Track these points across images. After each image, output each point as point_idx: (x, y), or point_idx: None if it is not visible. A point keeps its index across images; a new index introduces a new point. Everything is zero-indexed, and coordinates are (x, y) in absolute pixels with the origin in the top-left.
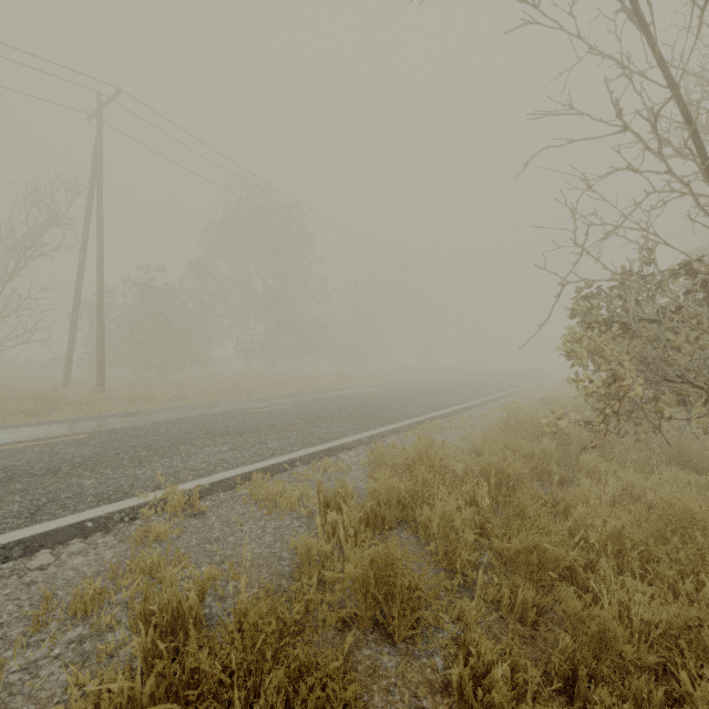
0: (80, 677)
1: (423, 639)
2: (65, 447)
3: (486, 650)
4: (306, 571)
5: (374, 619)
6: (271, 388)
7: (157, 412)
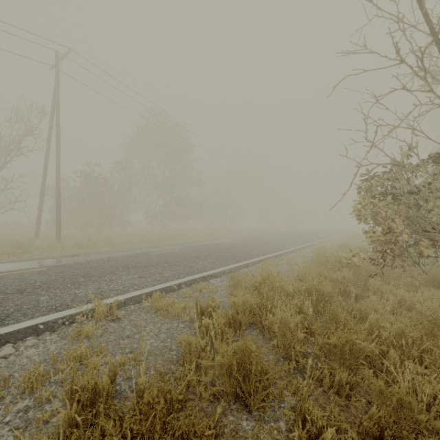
0: (21, 439)
1: (271, 408)
2: (31, 275)
3: (318, 418)
4: (187, 358)
5: (236, 394)
6: (167, 239)
7: (93, 254)
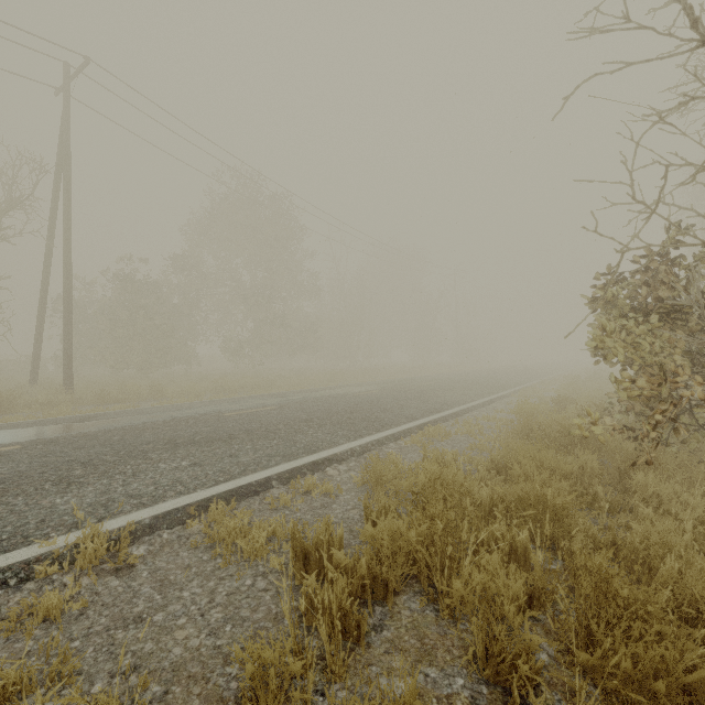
0: None
1: None
2: None
3: None
4: (260, 702)
5: None
6: (258, 387)
7: (121, 415)
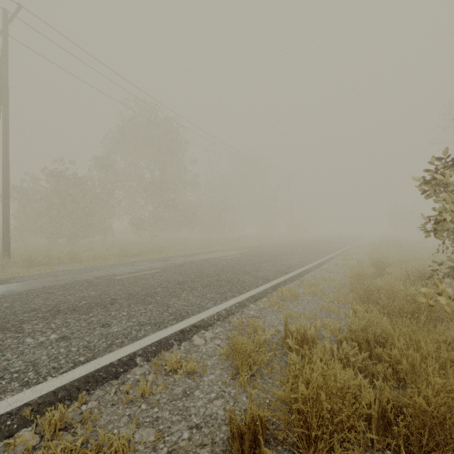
0: None
1: None
2: None
3: None
4: None
5: None
6: (152, 252)
7: (31, 278)
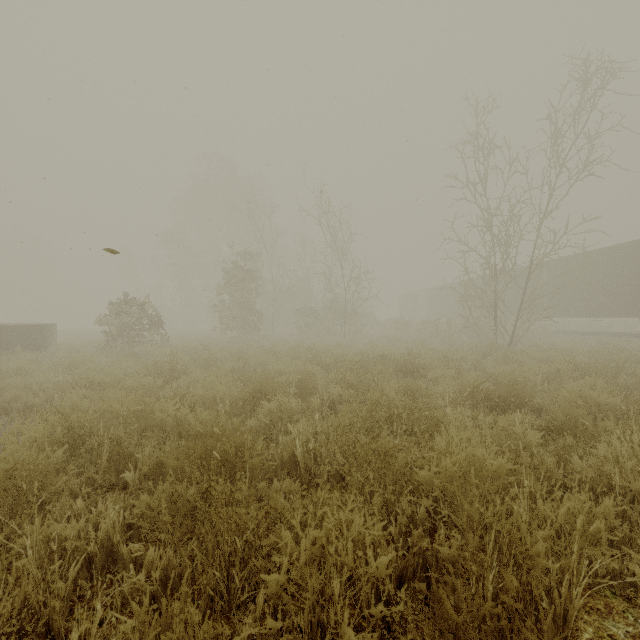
0: None
1: None
2: None
3: None
4: None
5: None
6: None
7: None
